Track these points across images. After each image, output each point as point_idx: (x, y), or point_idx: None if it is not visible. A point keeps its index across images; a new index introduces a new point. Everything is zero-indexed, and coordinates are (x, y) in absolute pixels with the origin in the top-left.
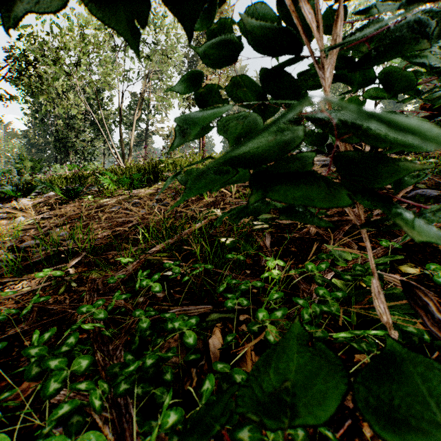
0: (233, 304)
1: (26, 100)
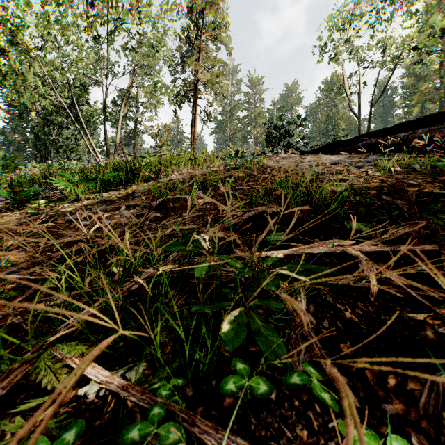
0: None
1: None
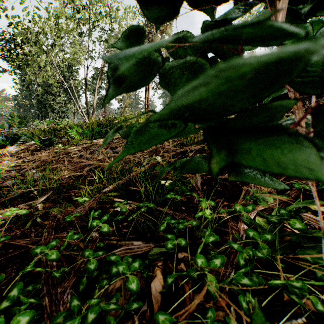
0: (173, 245)
1: (15, 72)
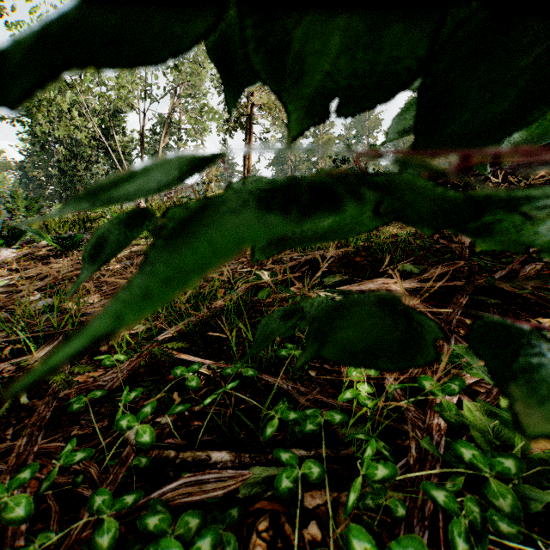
0: (293, 482)
1: (18, 120)
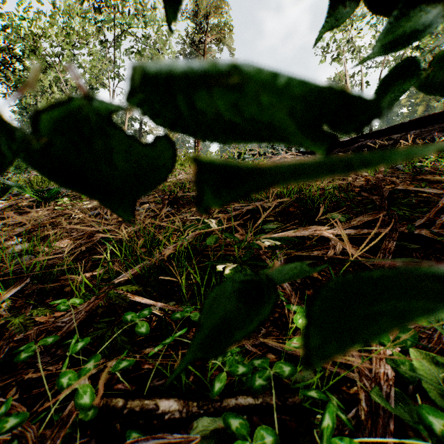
0: None
1: (9, 95)
